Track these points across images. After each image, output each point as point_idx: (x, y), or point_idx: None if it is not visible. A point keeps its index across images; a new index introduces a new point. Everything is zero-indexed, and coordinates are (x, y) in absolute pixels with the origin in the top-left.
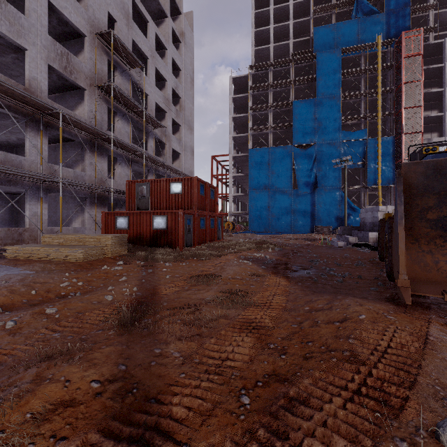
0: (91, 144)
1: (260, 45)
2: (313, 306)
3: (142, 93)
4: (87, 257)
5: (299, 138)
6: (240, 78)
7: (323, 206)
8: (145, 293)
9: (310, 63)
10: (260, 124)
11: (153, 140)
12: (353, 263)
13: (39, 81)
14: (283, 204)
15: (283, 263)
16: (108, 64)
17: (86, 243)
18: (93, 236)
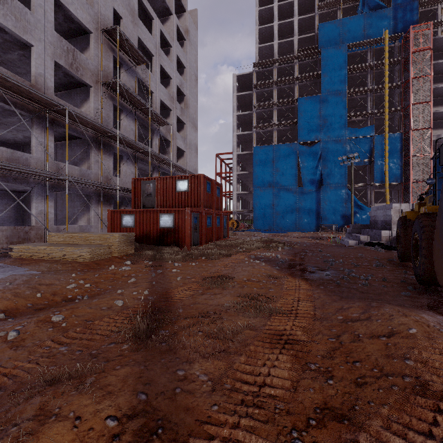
0: (97, 142)
1: (264, 43)
2: (346, 315)
3: (147, 91)
4: (94, 256)
5: (304, 135)
6: (244, 76)
7: (329, 204)
8: (157, 297)
9: (315, 60)
10: (264, 122)
11: (158, 137)
12: (371, 264)
13: (45, 77)
14: (287, 202)
15: (297, 264)
16: (114, 61)
17: (92, 242)
18: (99, 235)
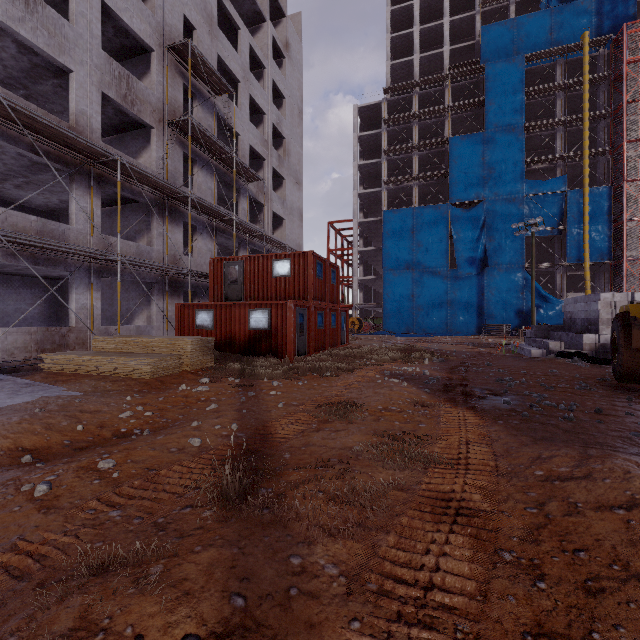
0: (160, 207)
1: (399, 58)
2: (549, 468)
3: (231, 133)
4: (157, 371)
5: (459, 193)
6: (370, 107)
7: (497, 294)
8: (251, 434)
9: (476, 80)
10: (400, 174)
11: (246, 199)
12: (571, 385)
13: (89, 116)
14: (434, 291)
15: (456, 384)
16: (184, 91)
17: (154, 350)
18: (164, 339)
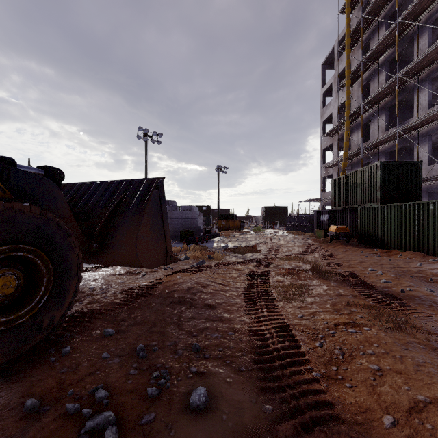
0: None
1: None
2: (222, 287)
3: None
4: None
5: None
6: None
7: None
8: (381, 290)
9: None
10: None
11: None
12: None
13: None
14: None
15: None
16: None
17: None
18: None
